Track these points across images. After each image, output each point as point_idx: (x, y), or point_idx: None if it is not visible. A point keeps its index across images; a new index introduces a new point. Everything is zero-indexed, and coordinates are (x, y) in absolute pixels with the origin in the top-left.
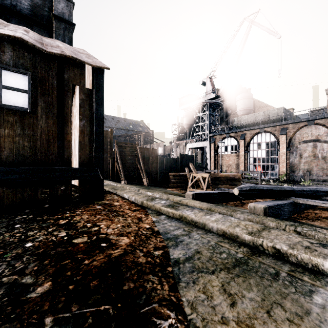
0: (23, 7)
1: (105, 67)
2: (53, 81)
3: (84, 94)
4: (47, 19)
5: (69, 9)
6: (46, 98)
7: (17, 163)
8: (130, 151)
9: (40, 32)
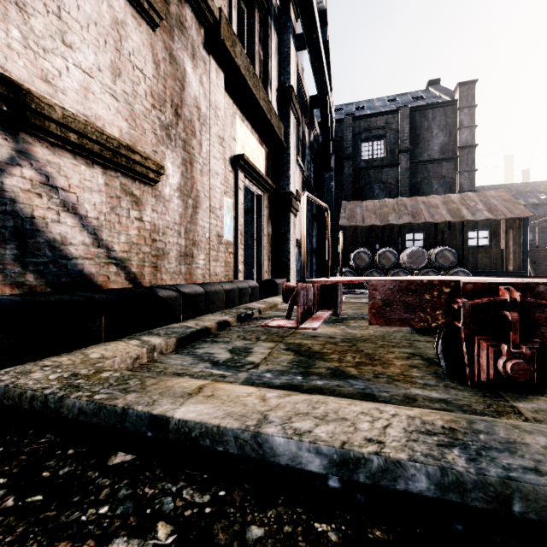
0: (435, 153)
1: (530, 215)
2: (498, 230)
3: (515, 232)
4: (452, 151)
5: (471, 134)
6: (495, 238)
7: (483, 269)
8: (546, 256)
9: (447, 165)
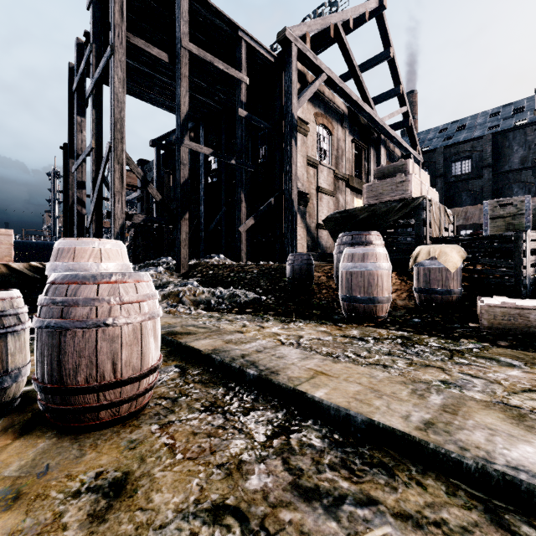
0: (515, 164)
1: None
2: None
3: None
4: (531, 161)
5: None
6: None
7: None
8: None
9: (525, 173)
